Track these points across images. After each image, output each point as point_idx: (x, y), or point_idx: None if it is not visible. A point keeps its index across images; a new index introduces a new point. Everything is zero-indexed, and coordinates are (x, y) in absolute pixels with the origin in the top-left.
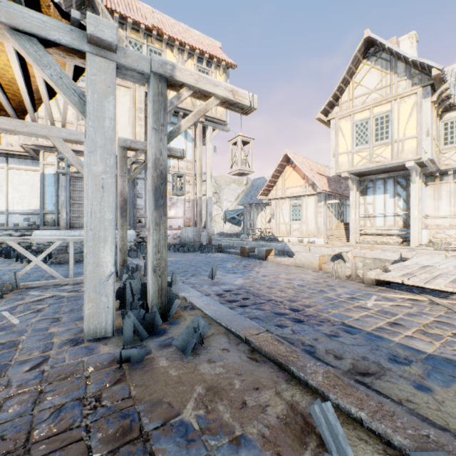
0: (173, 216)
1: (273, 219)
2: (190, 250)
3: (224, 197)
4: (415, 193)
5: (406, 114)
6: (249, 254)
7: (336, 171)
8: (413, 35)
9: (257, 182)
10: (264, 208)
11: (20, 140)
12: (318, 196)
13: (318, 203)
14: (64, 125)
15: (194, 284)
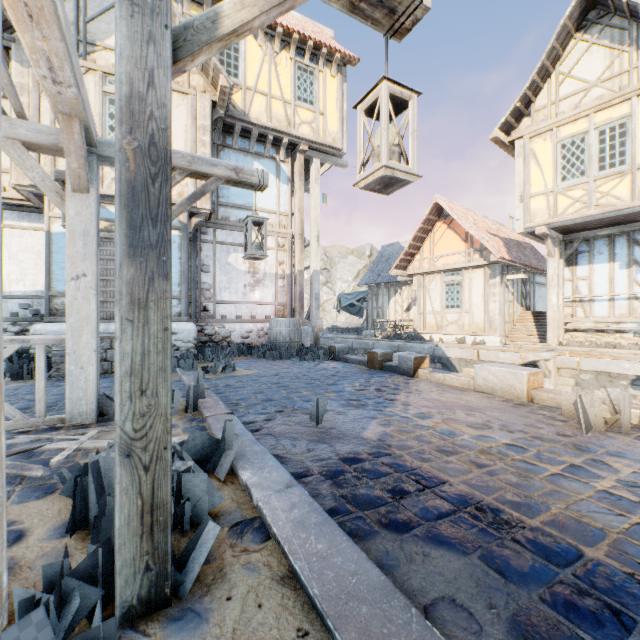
0: (258, 300)
1: (414, 305)
2: (283, 356)
3: (338, 274)
4: None
5: None
6: (382, 364)
7: (526, 225)
8: None
9: (388, 251)
10: (400, 289)
11: (12, 179)
12: (489, 268)
13: (489, 279)
14: (18, 110)
15: (278, 437)
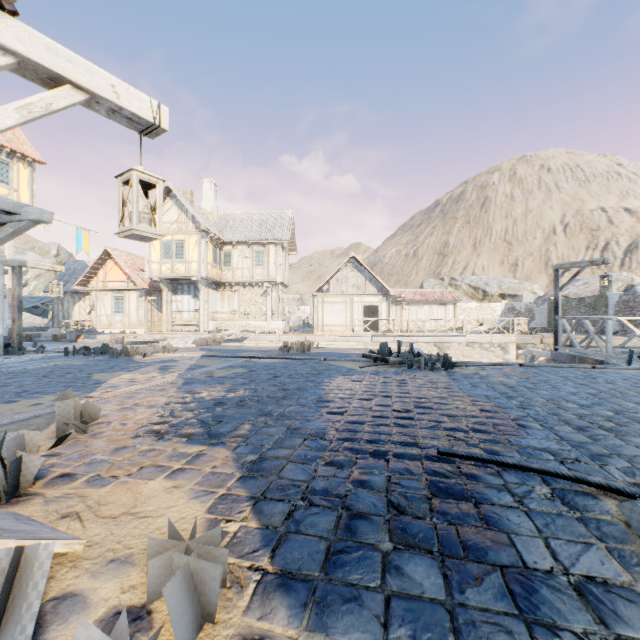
0: None
1: (94, 310)
2: None
3: None
4: (202, 297)
5: (193, 245)
6: (61, 339)
7: (150, 275)
8: (212, 182)
9: (75, 266)
10: (84, 298)
11: None
12: (140, 292)
13: (140, 298)
14: None
15: None
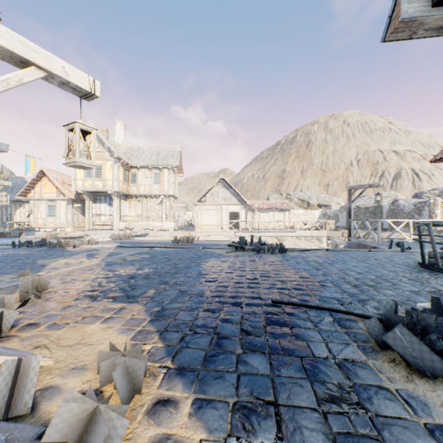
0: None
1: (32, 214)
2: None
3: None
4: (115, 205)
5: (109, 168)
6: (7, 236)
7: (76, 189)
8: (123, 123)
9: (16, 181)
10: (24, 205)
11: None
12: (68, 201)
13: (68, 205)
14: None
15: None
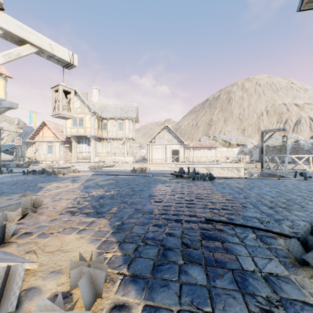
0: None
1: (37, 152)
2: None
3: None
4: (92, 145)
5: (88, 120)
6: (21, 166)
7: (66, 134)
8: (97, 88)
9: (27, 129)
10: (32, 145)
11: None
12: (61, 142)
13: (61, 145)
14: None
15: None
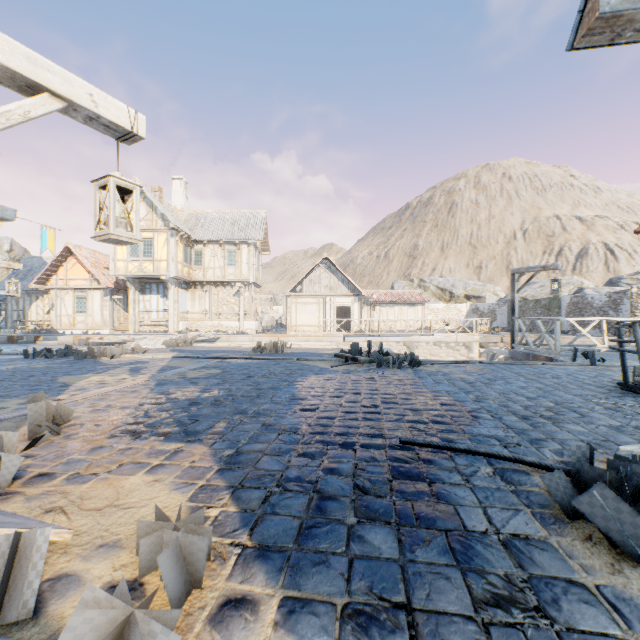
0: None
1: (53, 310)
2: None
3: None
4: (172, 297)
5: (162, 244)
6: (18, 341)
7: (116, 273)
8: (182, 179)
9: (31, 262)
10: (42, 296)
11: None
12: (104, 291)
13: (104, 297)
14: None
15: None
